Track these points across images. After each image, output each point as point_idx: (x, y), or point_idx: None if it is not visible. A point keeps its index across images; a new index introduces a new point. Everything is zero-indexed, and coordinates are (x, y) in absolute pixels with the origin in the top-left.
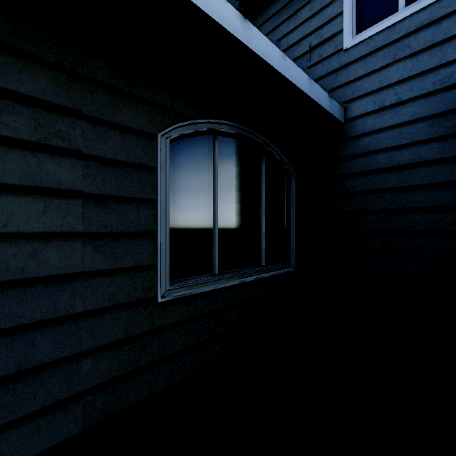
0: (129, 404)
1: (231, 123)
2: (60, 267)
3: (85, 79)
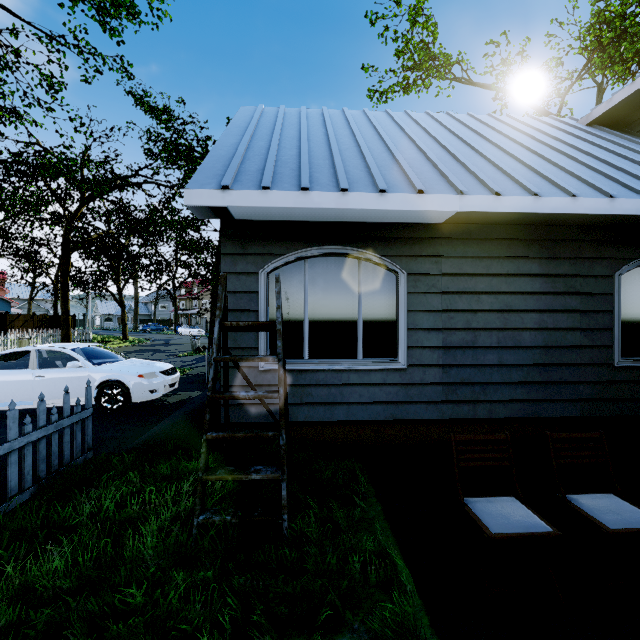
0: (599, 415)
1: None
2: (572, 342)
3: (580, 259)
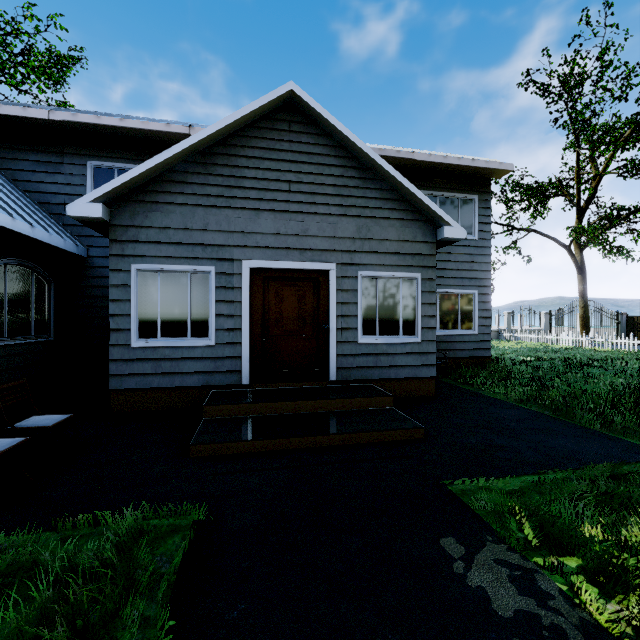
0: None
1: (16, 259)
2: None
3: None
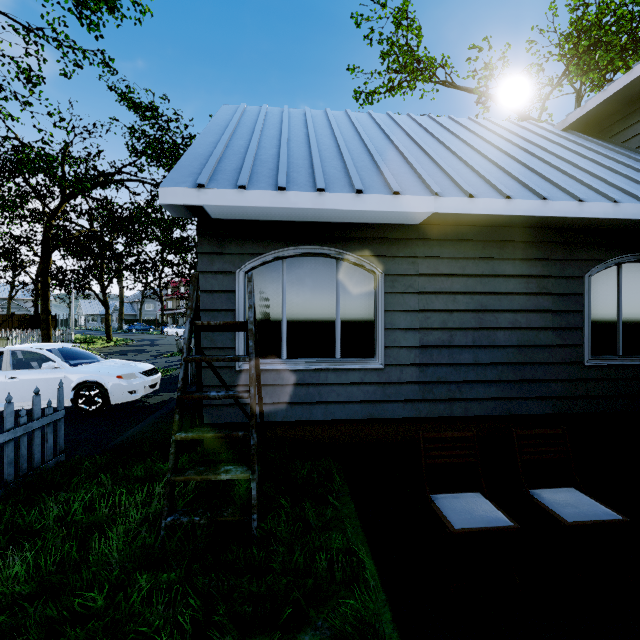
0: (570, 412)
1: (633, 254)
2: (544, 342)
3: (552, 260)
